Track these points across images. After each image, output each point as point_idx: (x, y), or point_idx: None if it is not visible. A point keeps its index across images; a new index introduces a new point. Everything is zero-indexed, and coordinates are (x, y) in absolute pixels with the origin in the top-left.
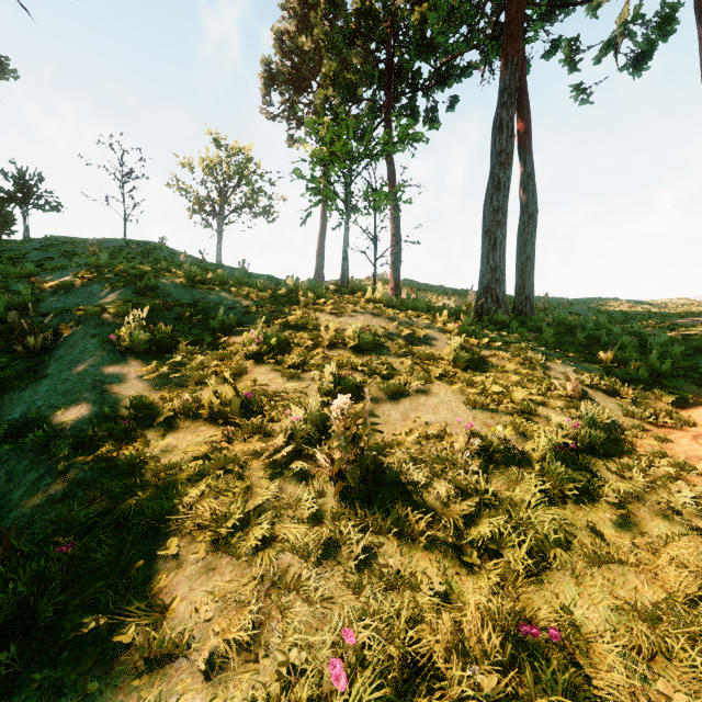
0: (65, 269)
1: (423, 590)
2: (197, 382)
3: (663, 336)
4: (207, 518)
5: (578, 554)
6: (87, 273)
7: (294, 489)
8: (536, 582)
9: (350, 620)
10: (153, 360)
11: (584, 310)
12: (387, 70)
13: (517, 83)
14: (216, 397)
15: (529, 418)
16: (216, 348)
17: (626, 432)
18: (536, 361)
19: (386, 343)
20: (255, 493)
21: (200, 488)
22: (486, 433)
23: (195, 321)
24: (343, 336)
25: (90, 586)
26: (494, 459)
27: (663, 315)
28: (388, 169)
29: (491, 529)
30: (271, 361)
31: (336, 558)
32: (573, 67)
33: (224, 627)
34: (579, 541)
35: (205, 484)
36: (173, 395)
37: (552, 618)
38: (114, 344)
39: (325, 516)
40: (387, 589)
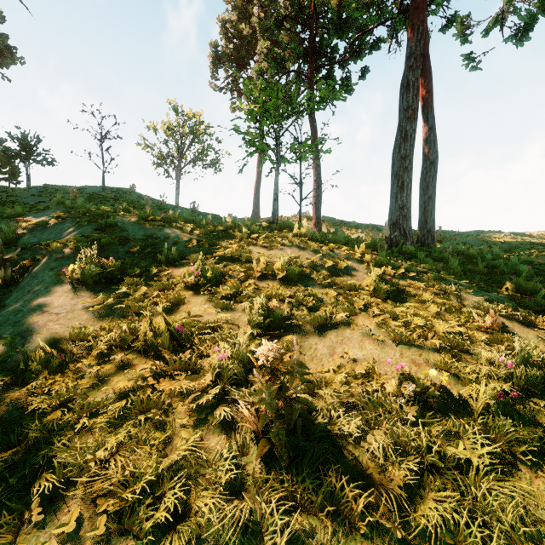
0: (47, 210)
1: None
2: (138, 312)
3: None
4: (117, 483)
5: None
6: (61, 213)
7: (217, 441)
8: None
9: None
10: (101, 291)
11: (474, 241)
12: (310, 47)
13: (421, 49)
14: (151, 329)
15: (456, 354)
16: (159, 279)
17: None
18: (451, 291)
19: (311, 274)
20: (175, 444)
21: (119, 437)
22: (418, 376)
23: (145, 254)
24: (273, 268)
25: None
26: (428, 405)
27: (543, 245)
28: (311, 127)
29: (444, 514)
30: (206, 292)
31: None
32: (464, 40)
33: None
34: None
35: (125, 432)
36: (113, 326)
37: None
38: (68, 277)
39: (248, 480)
40: None
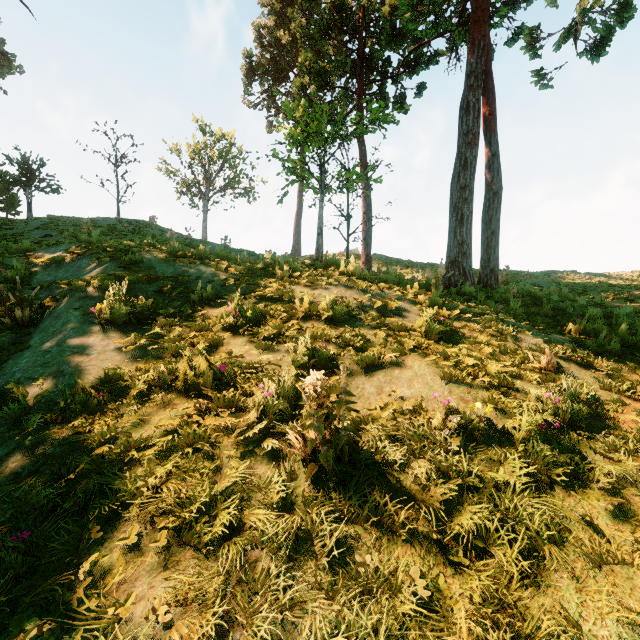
0: (59, 245)
1: (406, 597)
2: (174, 354)
3: (628, 307)
4: (172, 503)
5: (575, 551)
6: (77, 249)
7: (265, 470)
8: (532, 588)
9: (323, 635)
10: (132, 332)
11: (544, 283)
12: (359, 59)
13: (483, 67)
14: (191, 370)
15: (506, 392)
16: (194, 320)
17: (606, 407)
18: (508, 333)
19: (359, 315)
20: (224, 473)
21: (168, 468)
22: (464, 410)
23: (176, 294)
24: (318, 308)
25: (44, 580)
26: (473, 437)
27: (620, 287)
28: (360, 151)
29: (478, 521)
30: (246, 333)
31: (308, 553)
32: (534, 54)
33: (182, 639)
34: (574, 535)
35: (174, 463)
36: (149, 367)
37: (554, 634)
38: (95, 317)
39: (297, 501)
40: (365, 594)
